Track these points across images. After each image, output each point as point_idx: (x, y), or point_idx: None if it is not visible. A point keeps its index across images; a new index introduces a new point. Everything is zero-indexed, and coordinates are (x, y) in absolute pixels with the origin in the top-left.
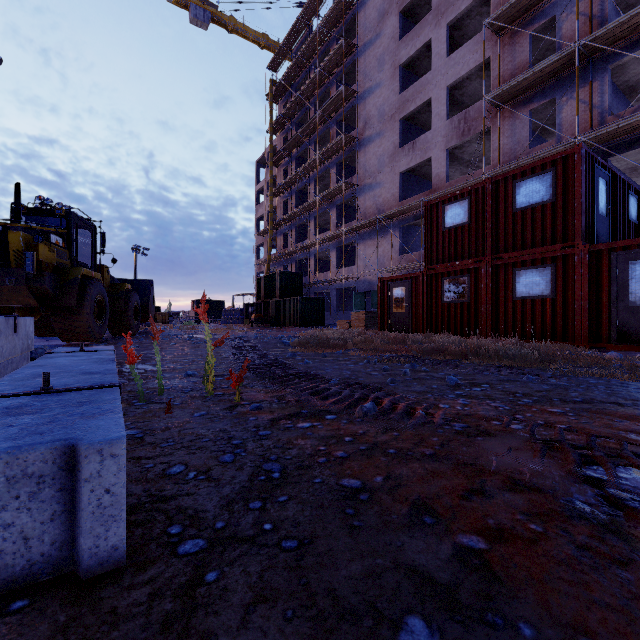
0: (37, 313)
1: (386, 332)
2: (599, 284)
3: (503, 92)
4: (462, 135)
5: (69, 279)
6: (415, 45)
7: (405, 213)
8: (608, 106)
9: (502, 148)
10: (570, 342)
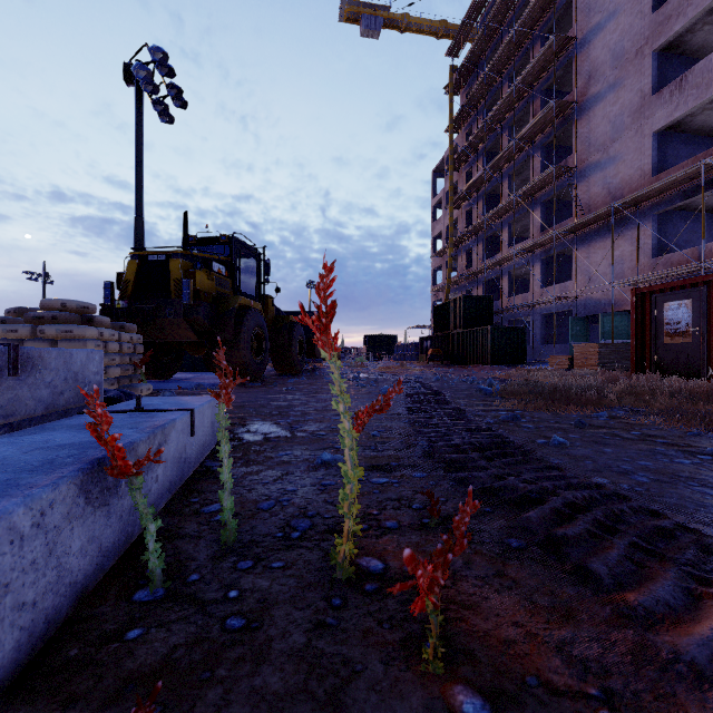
0: (202, 348)
1: (657, 376)
2: None
3: None
4: None
5: (226, 309)
6: None
7: (664, 191)
8: None
9: None
10: None
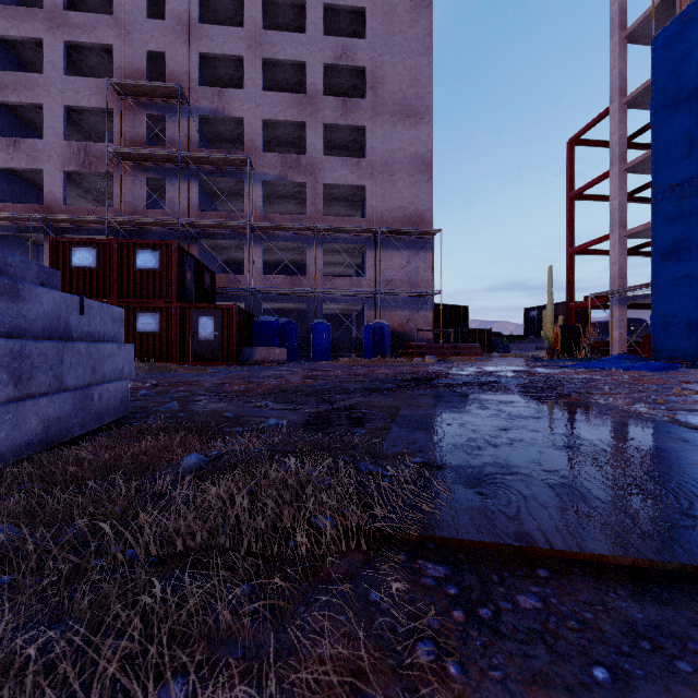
0: None
1: None
2: (185, 327)
3: (125, 152)
4: (83, 165)
5: None
6: (19, 28)
7: (3, 220)
8: (198, 204)
9: (124, 197)
10: (170, 362)
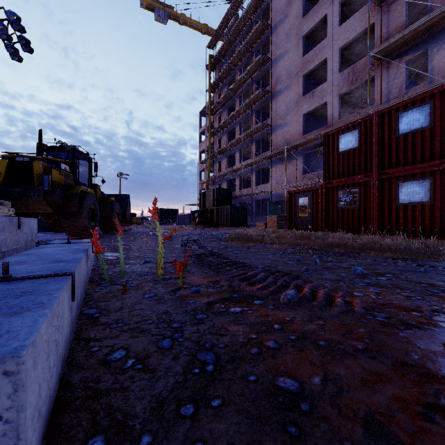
0: (52, 217)
1: (294, 230)
2: None
3: (384, 48)
4: (351, 84)
5: (72, 193)
6: (314, 20)
7: (306, 144)
8: None
9: (383, 91)
10: None
